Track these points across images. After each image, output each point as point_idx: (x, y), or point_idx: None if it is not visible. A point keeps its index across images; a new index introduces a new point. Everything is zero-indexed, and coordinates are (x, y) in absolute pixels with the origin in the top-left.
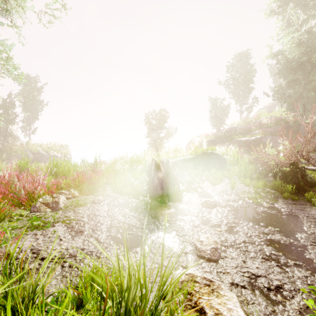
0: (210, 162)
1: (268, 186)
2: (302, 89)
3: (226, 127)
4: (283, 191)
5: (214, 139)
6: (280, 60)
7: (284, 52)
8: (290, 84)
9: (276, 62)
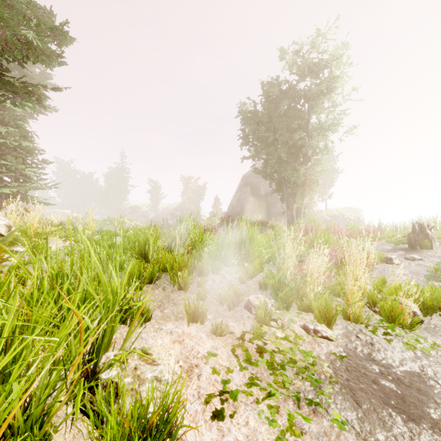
0: None
1: None
2: None
3: None
4: None
5: None
6: None
7: None
8: None
9: None
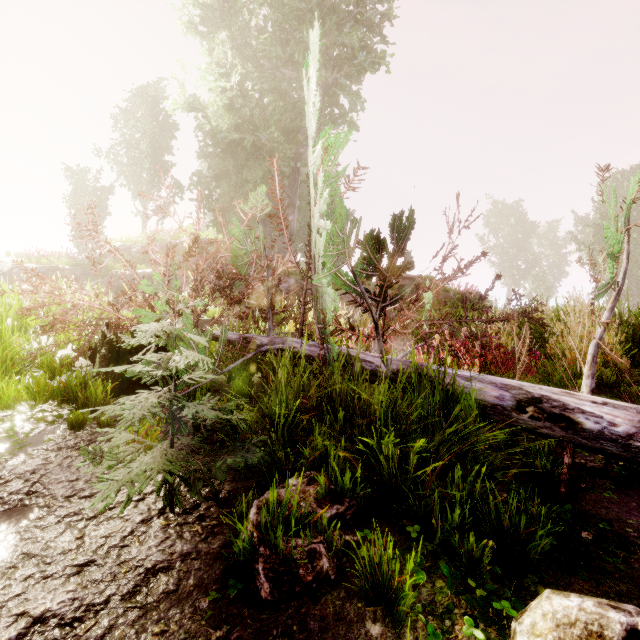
0: None
1: (52, 394)
2: (234, 191)
3: (112, 244)
4: (82, 404)
5: (62, 267)
6: (202, 124)
7: (206, 109)
8: (219, 178)
9: (196, 126)
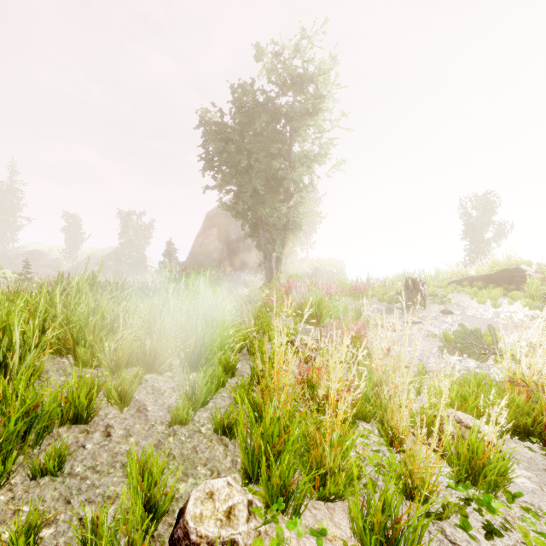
0: (511, 280)
1: None
2: None
3: None
4: None
5: None
6: None
7: None
8: None
9: None
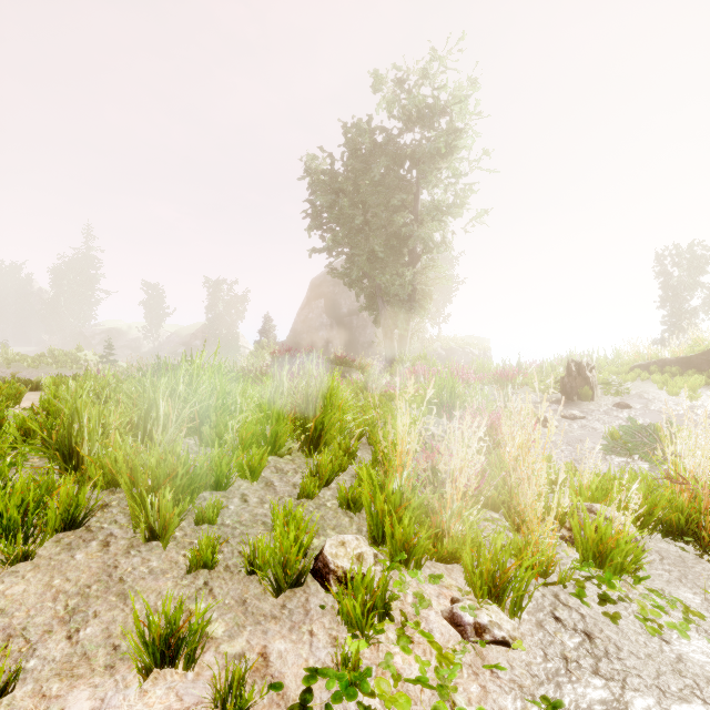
0: None
1: None
2: None
3: None
4: None
5: None
6: None
7: None
8: None
9: None
